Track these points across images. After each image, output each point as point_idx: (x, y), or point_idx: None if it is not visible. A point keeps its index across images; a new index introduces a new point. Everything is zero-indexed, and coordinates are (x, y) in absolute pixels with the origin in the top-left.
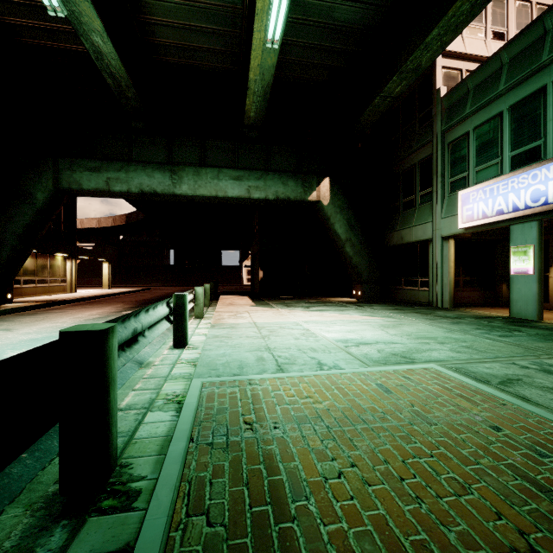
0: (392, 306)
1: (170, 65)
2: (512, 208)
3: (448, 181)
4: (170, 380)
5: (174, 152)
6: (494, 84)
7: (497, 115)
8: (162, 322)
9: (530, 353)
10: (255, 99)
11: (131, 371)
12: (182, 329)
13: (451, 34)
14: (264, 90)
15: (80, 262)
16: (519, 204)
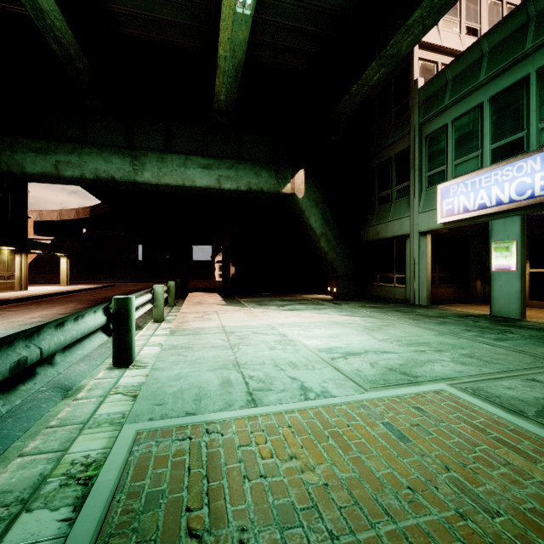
0: (370, 303)
1: (130, 38)
2: (496, 202)
3: (425, 174)
4: (89, 429)
5: (136, 136)
6: (474, 74)
7: (477, 106)
8: (93, 336)
9: (542, 363)
10: (225, 80)
11: (48, 404)
12: (126, 342)
13: (434, 17)
14: (235, 69)
15: (37, 256)
16: (503, 197)
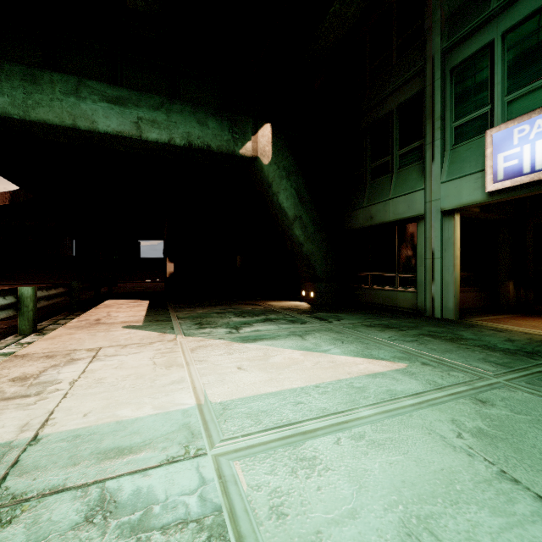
0: (371, 317)
1: None
2: None
3: (450, 125)
4: None
5: None
6: None
7: None
8: None
9: None
10: None
11: None
12: None
13: None
14: None
15: None
16: None
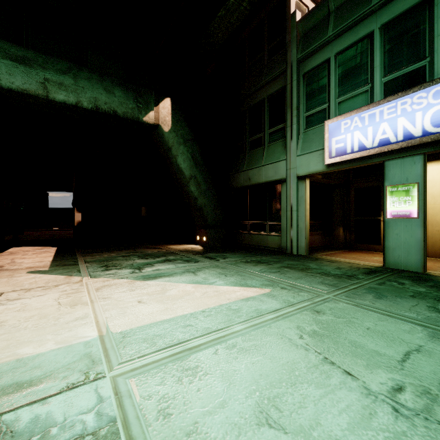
0: (248, 256)
1: None
2: (403, 136)
3: (303, 115)
4: None
5: None
6: None
7: (366, 36)
8: None
9: None
10: None
11: None
12: None
13: None
14: None
15: None
16: (414, 130)
